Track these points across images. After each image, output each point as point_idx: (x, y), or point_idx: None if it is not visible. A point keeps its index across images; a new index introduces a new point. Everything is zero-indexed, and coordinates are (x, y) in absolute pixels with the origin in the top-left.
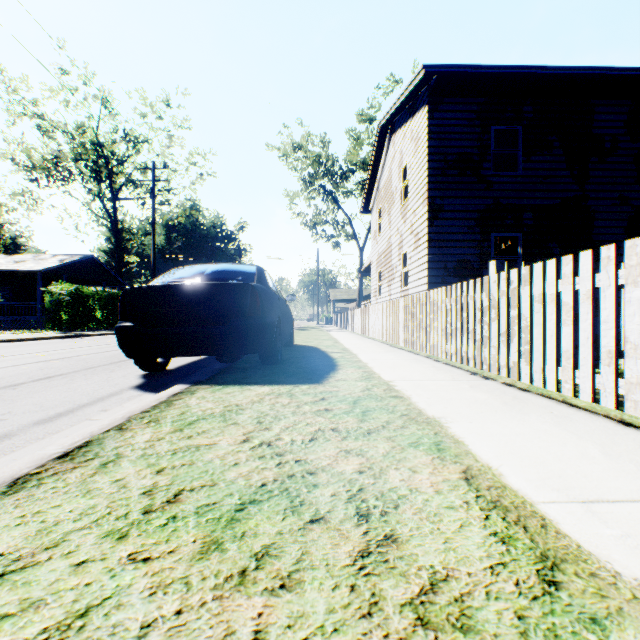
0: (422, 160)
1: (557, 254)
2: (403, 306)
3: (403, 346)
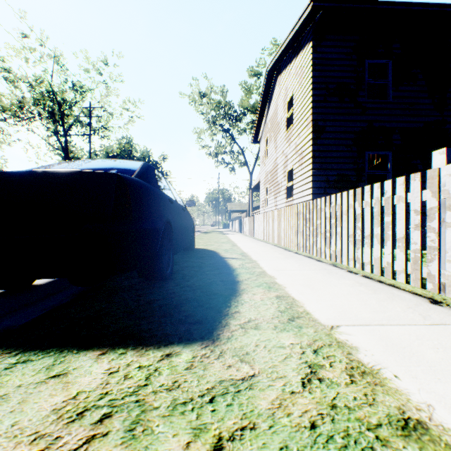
0: (306, 89)
1: (421, 169)
2: (296, 212)
3: (296, 249)
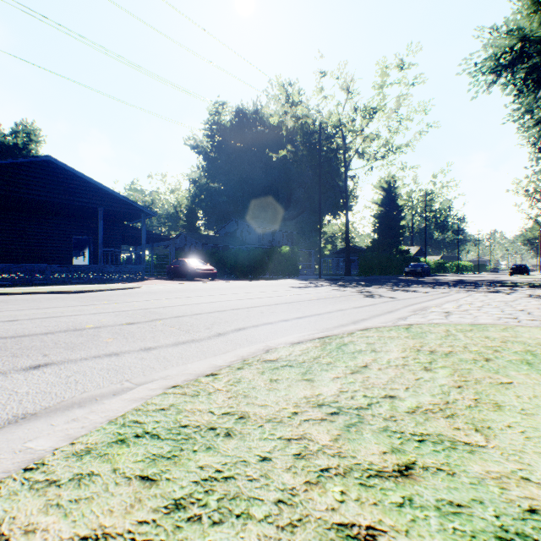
0: None
1: None
2: None
3: None
